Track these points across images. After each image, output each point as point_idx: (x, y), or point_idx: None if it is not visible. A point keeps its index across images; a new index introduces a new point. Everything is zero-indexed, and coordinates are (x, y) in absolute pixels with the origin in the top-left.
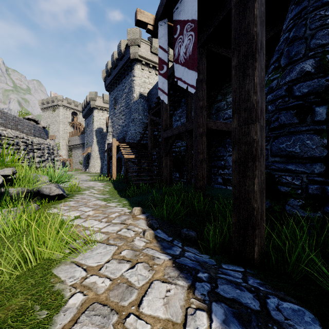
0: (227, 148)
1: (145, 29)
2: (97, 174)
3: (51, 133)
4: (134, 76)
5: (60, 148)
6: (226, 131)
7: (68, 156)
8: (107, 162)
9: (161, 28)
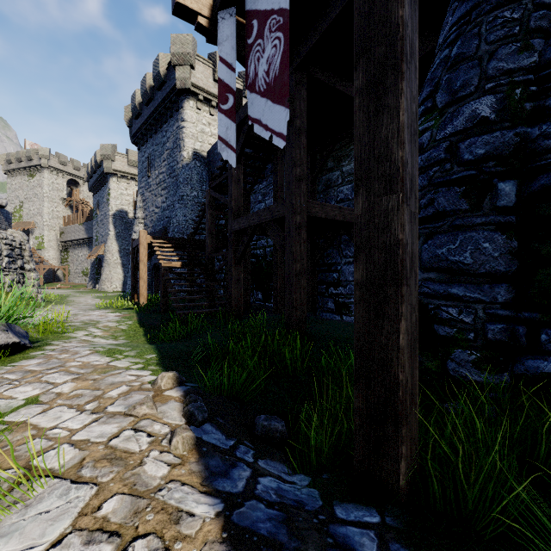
0: (344, 251)
1: (193, 24)
2: (115, 293)
3: (25, 218)
4: (183, 120)
5: (44, 246)
6: (341, 222)
7: (60, 260)
8: (131, 274)
9: (223, 23)
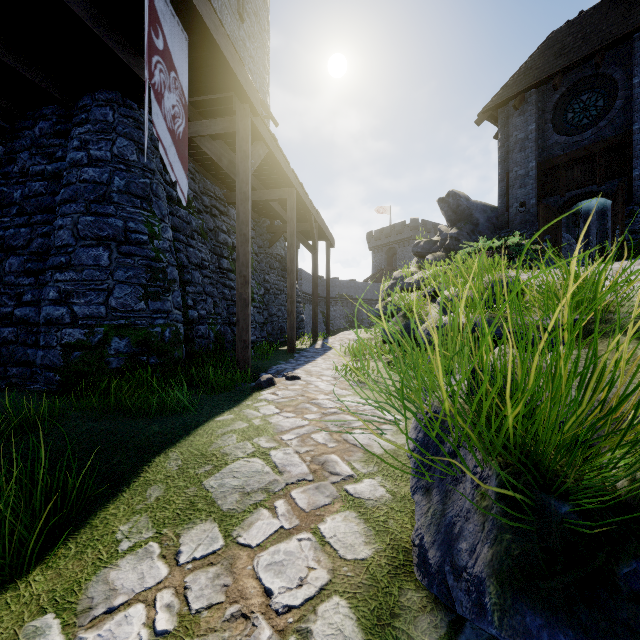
0: None
1: None
2: None
3: None
4: None
5: None
6: None
7: None
8: None
9: None
